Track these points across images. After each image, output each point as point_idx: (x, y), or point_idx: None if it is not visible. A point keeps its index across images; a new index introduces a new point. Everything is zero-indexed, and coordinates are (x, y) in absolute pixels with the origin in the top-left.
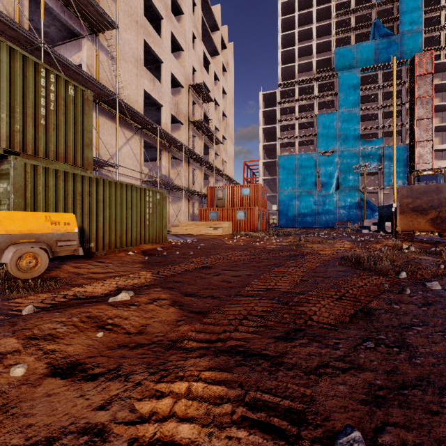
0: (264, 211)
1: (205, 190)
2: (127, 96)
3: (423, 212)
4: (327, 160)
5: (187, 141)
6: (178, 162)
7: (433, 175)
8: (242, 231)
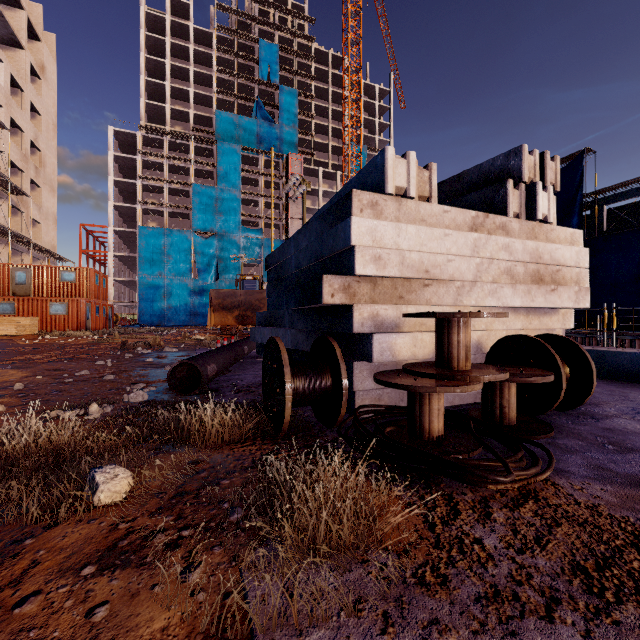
0: (101, 304)
1: None
2: None
3: (231, 311)
4: (205, 243)
5: None
6: None
7: (256, 280)
8: (60, 331)
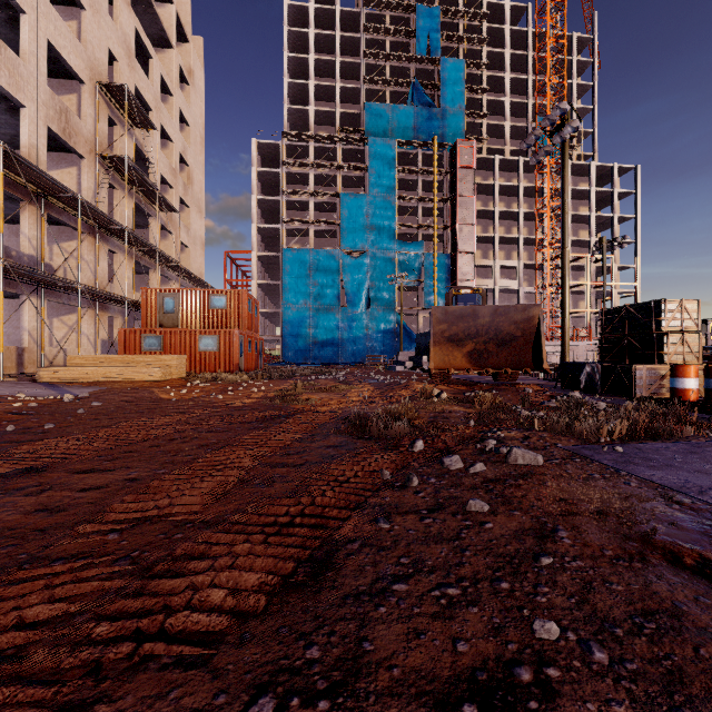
0: (253, 337)
1: (139, 295)
2: None
3: (460, 344)
4: (355, 264)
5: (93, 192)
6: (72, 232)
7: (471, 295)
8: (210, 372)
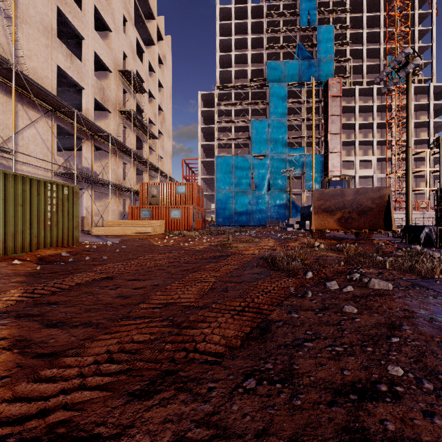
0: (200, 210)
1: (138, 186)
2: (32, 69)
3: (332, 213)
4: (260, 163)
5: (115, 131)
6: (105, 153)
7: (339, 181)
8: (177, 230)
